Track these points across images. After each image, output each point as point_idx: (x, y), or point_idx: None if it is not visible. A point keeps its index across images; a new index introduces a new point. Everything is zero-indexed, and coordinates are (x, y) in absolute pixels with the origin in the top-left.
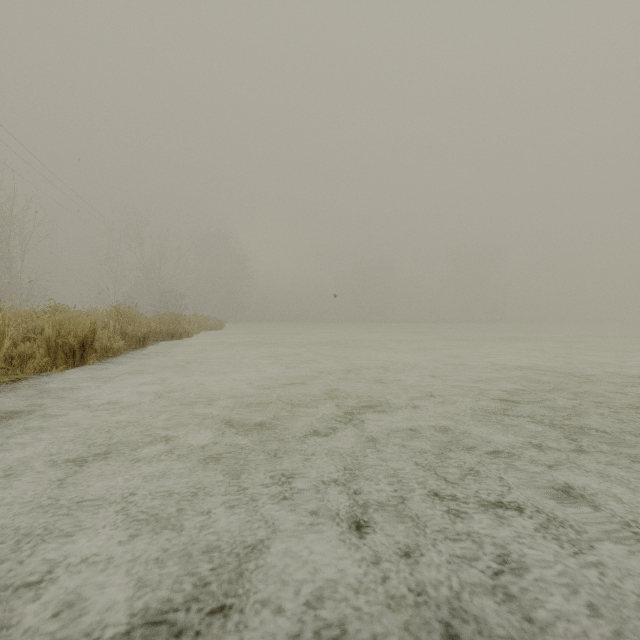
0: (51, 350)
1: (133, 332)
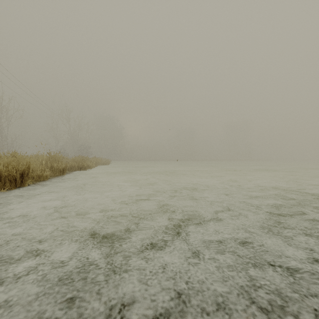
0: (2, 178)
1: (57, 167)
